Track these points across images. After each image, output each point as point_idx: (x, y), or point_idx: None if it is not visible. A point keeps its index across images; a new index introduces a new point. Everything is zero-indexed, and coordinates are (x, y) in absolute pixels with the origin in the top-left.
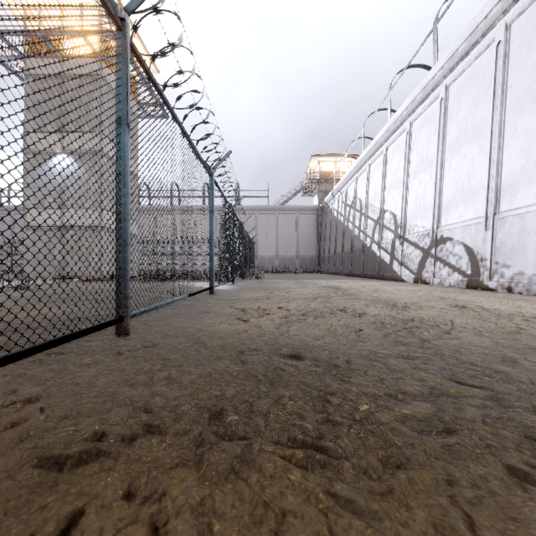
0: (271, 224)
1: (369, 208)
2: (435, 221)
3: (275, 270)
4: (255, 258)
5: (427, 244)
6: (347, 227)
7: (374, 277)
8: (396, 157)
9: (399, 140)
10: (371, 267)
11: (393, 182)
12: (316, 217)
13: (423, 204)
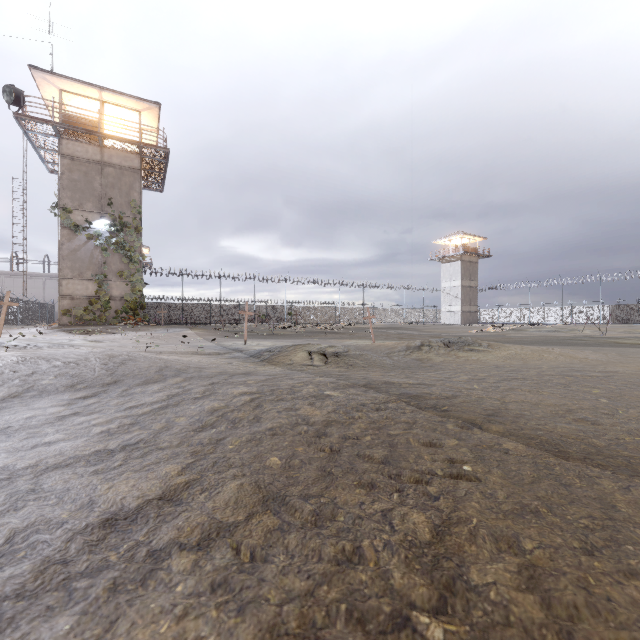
0: None
1: None
2: None
3: None
4: None
5: None
6: None
7: None
8: None
9: None
10: None
11: None
12: None
13: None
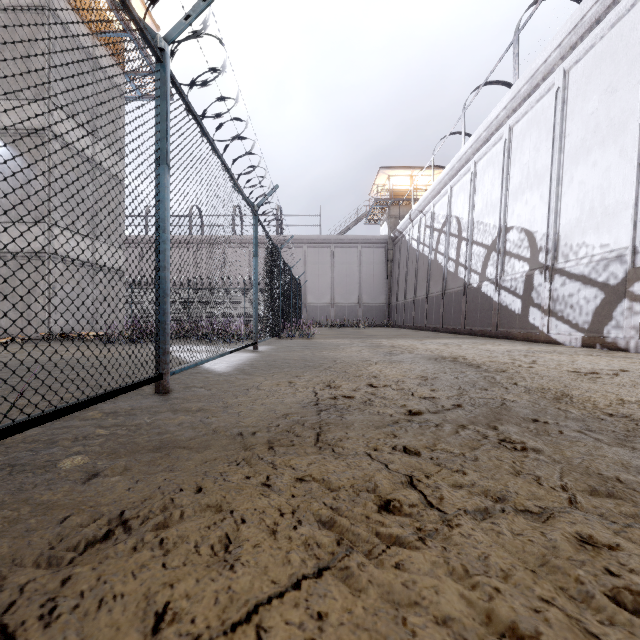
0: (325, 261)
1: (476, 229)
2: (638, 231)
3: (331, 322)
4: (303, 307)
5: (617, 277)
6: (434, 261)
7: (489, 335)
8: (531, 138)
9: (538, 108)
10: (481, 319)
11: (525, 180)
12: (385, 251)
13: (601, 205)
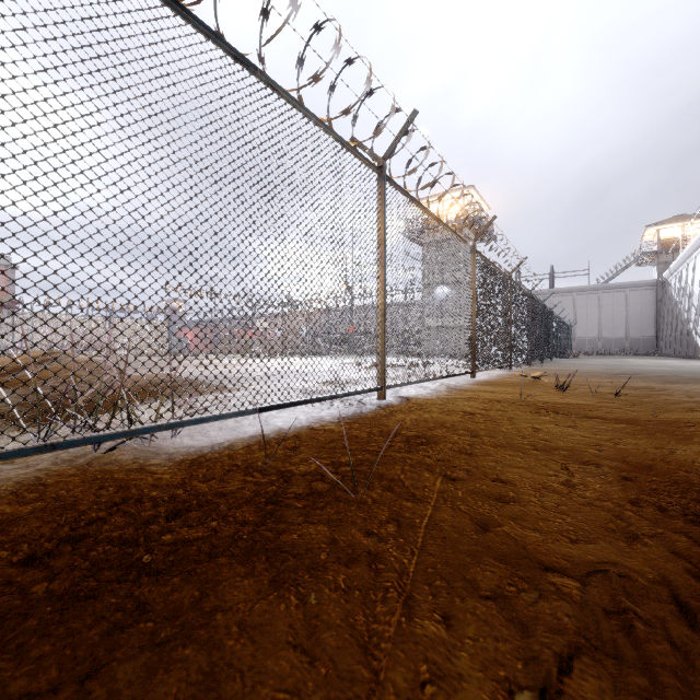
0: (592, 305)
1: (693, 297)
2: None
3: (596, 352)
4: (573, 340)
5: None
6: (680, 310)
7: (691, 358)
8: None
9: None
10: (691, 349)
11: None
12: (653, 292)
13: None
